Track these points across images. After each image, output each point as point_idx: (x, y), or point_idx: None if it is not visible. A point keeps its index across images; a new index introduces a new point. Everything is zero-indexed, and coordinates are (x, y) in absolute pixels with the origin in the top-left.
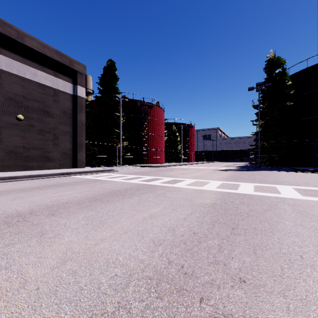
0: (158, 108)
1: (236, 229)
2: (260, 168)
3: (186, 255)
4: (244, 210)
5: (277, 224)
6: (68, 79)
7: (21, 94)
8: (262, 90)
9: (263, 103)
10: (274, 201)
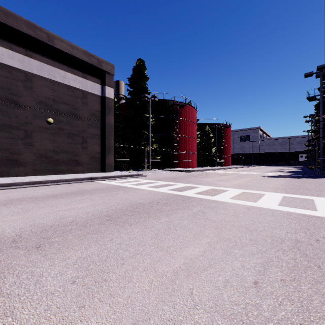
0: (190, 107)
1: None
2: (322, 175)
3: None
4: None
5: None
6: (96, 80)
7: (51, 97)
8: (324, 75)
9: None
10: None
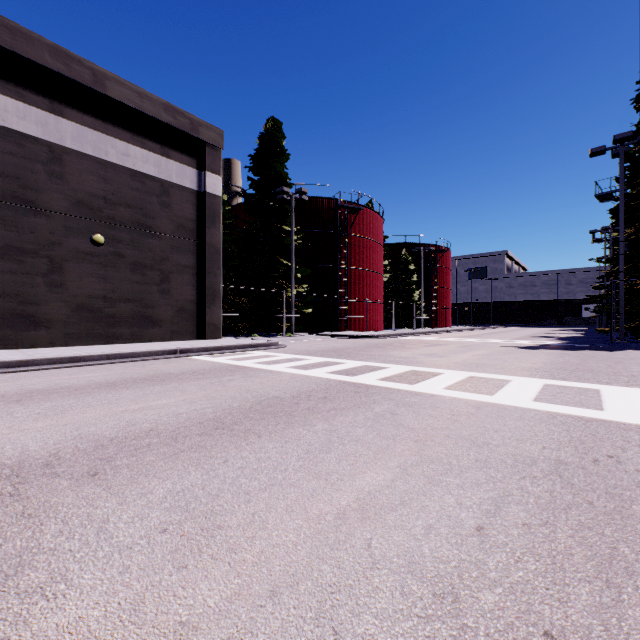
0: (370, 212)
1: None
2: (624, 344)
3: None
4: None
5: None
6: (188, 159)
7: (100, 193)
8: (628, 152)
9: (632, 183)
10: None
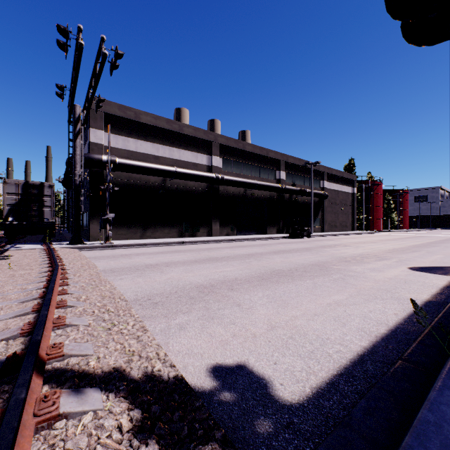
0: (380, 183)
1: None
2: None
3: None
4: None
5: None
6: (350, 185)
7: (341, 198)
8: None
9: None
10: None
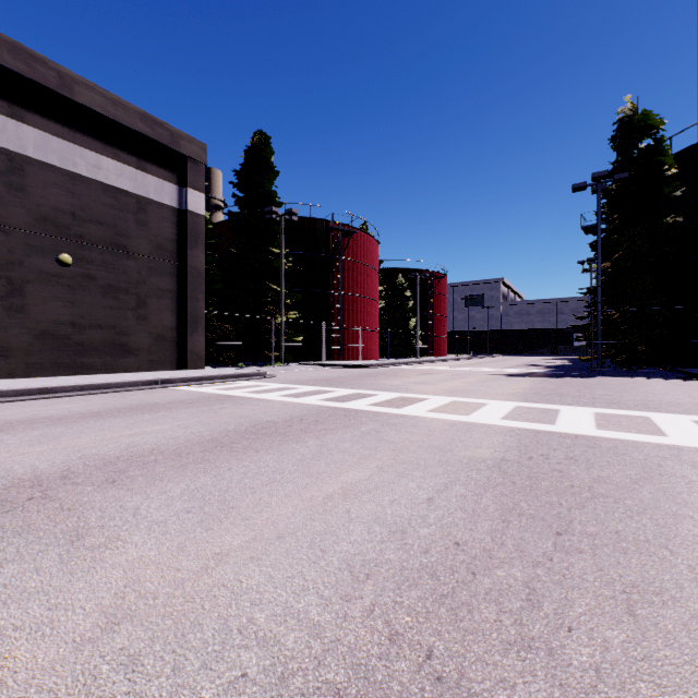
0: (365, 235)
1: (568, 534)
2: (601, 371)
3: (439, 615)
4: (580, 479)
5: (675, 523)
6: (167, 174)
7: (68, 208)
8: (605, 189)
9: (609, 219)
10: (653, 457)
